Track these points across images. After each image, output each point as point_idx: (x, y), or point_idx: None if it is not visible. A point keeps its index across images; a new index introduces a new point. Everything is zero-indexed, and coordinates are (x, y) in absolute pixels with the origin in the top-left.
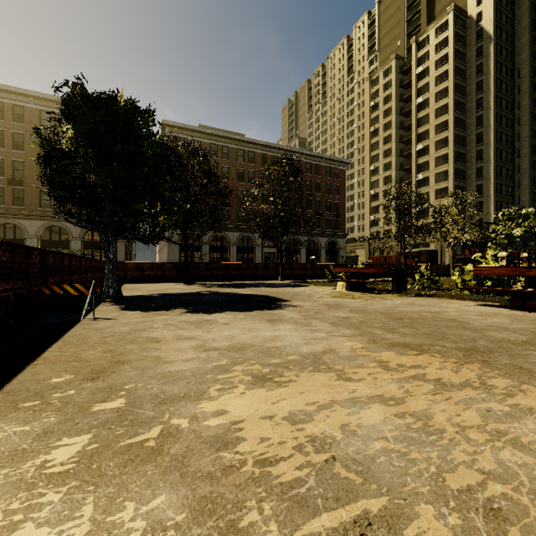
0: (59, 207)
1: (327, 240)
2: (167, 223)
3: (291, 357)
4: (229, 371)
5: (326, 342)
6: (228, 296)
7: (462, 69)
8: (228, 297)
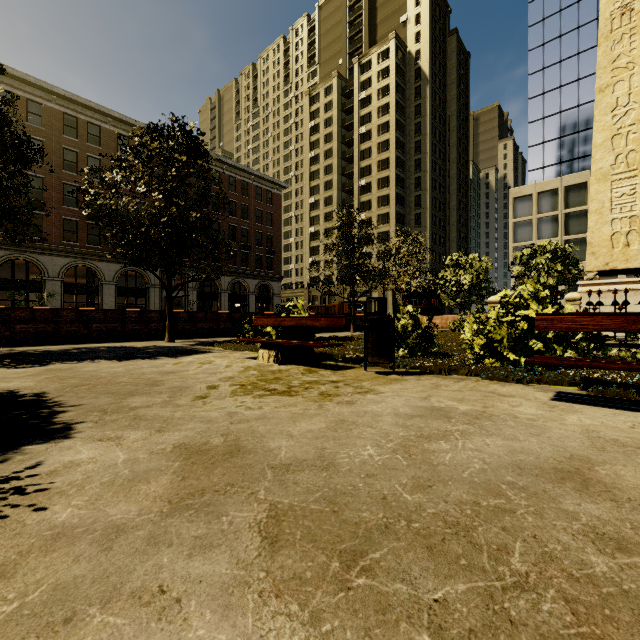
0: None
1: (257, 283)
2: None
3: None
4: None
5: None
6: None
7: (403, 106)
8: None
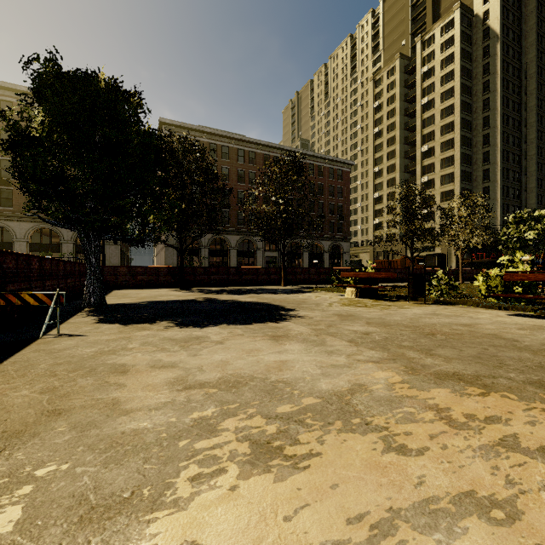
0: (32, 203)
1: (330, 244)
2: (158, 222)
3: (307, 400)
4: (214, 431)
5: (350, 373)
6: (225, 304)
7: (468, 69)
8: (225, 306)
